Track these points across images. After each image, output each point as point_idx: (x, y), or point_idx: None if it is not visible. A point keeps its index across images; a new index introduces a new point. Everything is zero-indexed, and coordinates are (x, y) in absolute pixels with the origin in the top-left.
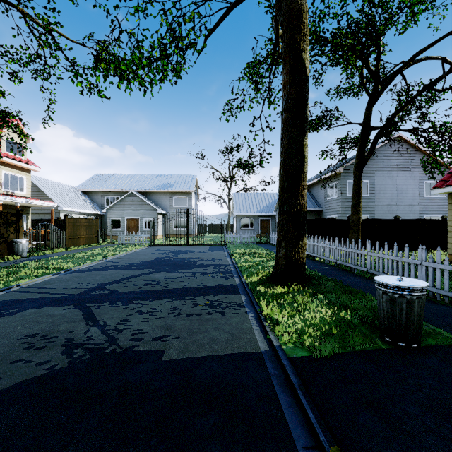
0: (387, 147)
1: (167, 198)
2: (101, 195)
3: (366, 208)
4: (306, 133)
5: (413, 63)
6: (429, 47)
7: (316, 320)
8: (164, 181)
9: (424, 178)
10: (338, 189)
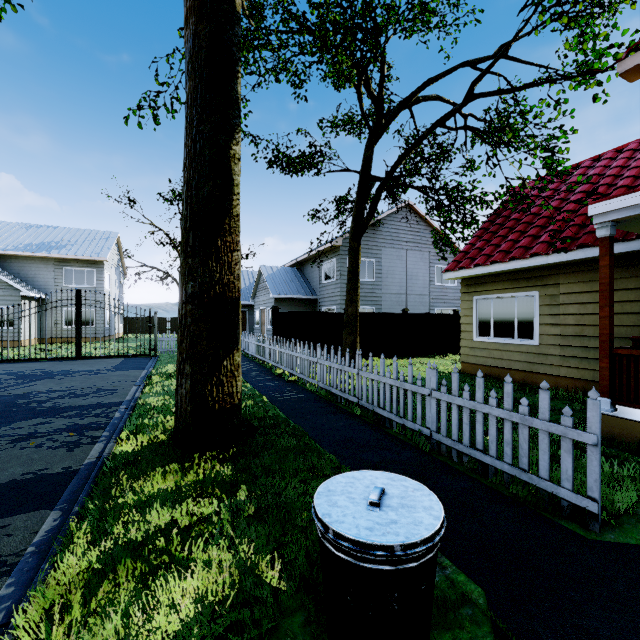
0: (396, 217)
1: (48, 270)
2: None
3: (372, 298)
4: (237, 133)
5: (423, 100)
6: (440, 77)
7: (175, 623)
8: (45, 238)
9: (435, 261)
10: (337, 269)
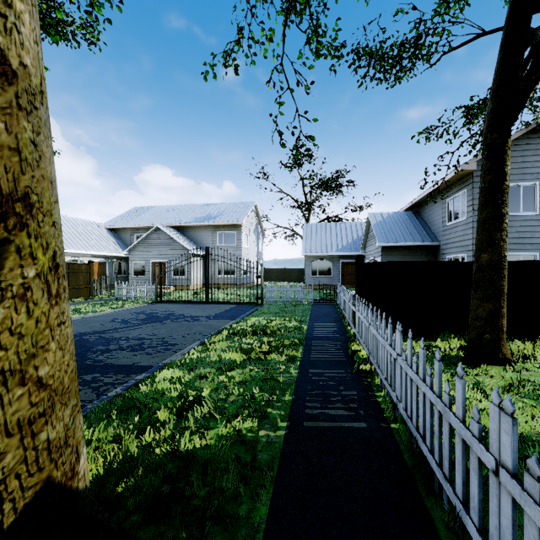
0: None
1: (208, 234)
2: (130, 233)
3: (532, 239)
4: None
5: None
6: None
7: None
8: (209, 212)
9: None
10: (467, 203)
